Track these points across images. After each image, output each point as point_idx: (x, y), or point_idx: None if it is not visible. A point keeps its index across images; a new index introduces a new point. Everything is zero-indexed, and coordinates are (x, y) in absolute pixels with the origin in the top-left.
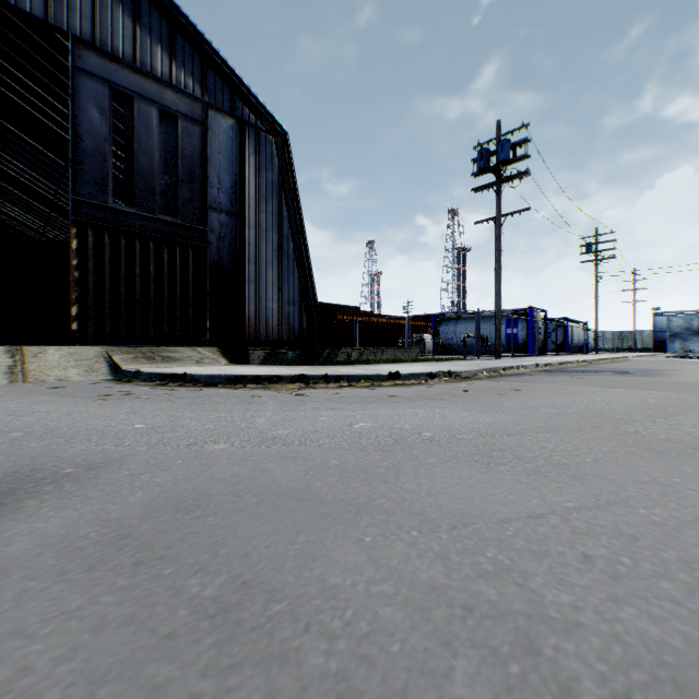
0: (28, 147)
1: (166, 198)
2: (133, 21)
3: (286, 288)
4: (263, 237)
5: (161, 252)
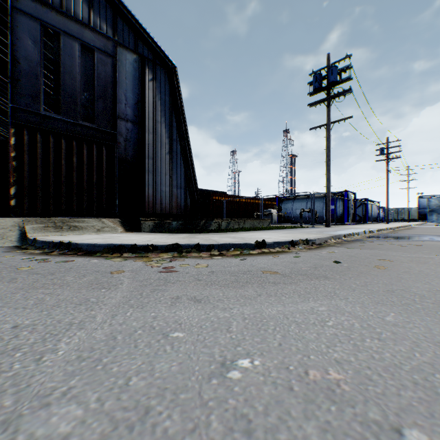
0: (2, 83)
1: (86, 109)
2: None
3: (175, 177)
4: (159, 140)
5: (81, 149)
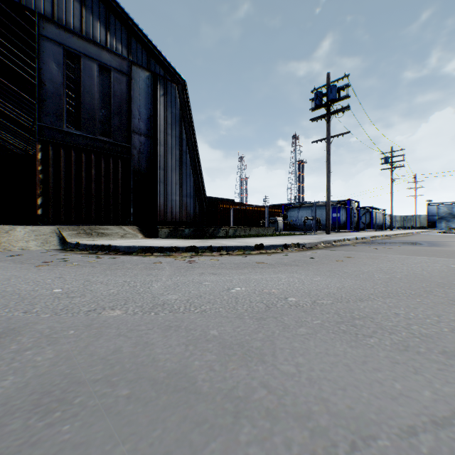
0: (14, 93)
1: (103, 125)
2: (80, 4)
3: (185, 186)
4: (169, 152)
5: (99, 162)
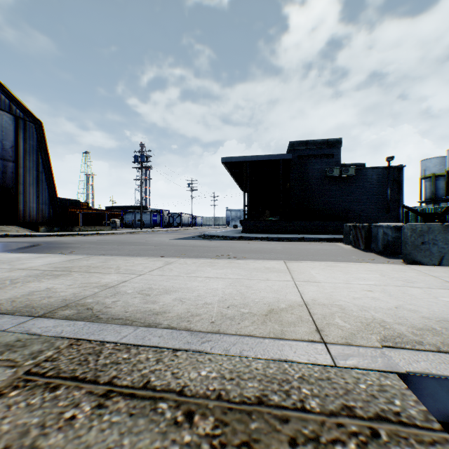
0: None
1: None
2: None
3: (42, 197)
4: (29, 172)
5: None
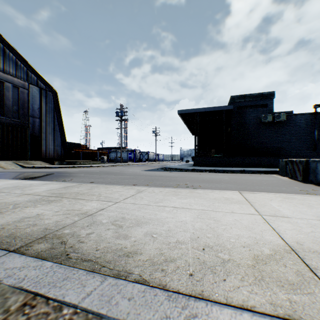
0: None
1: (15, 113)
2: (4, 57)
3: (56, 141)
4: (48, 125)
5: (13, 131)
